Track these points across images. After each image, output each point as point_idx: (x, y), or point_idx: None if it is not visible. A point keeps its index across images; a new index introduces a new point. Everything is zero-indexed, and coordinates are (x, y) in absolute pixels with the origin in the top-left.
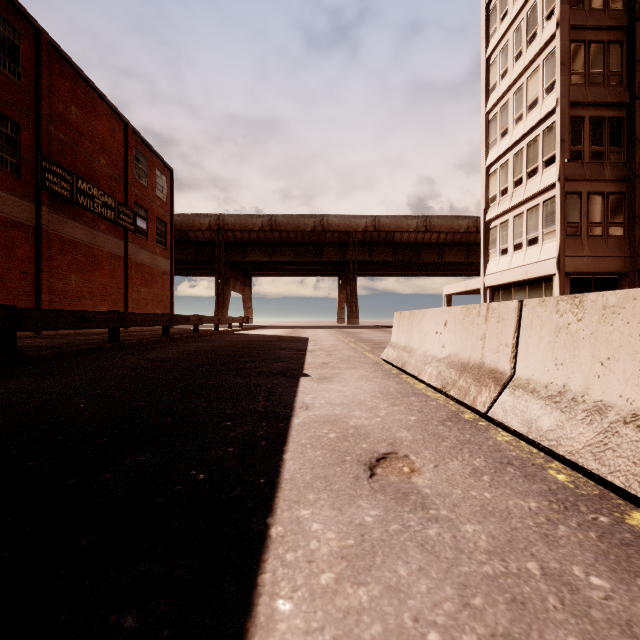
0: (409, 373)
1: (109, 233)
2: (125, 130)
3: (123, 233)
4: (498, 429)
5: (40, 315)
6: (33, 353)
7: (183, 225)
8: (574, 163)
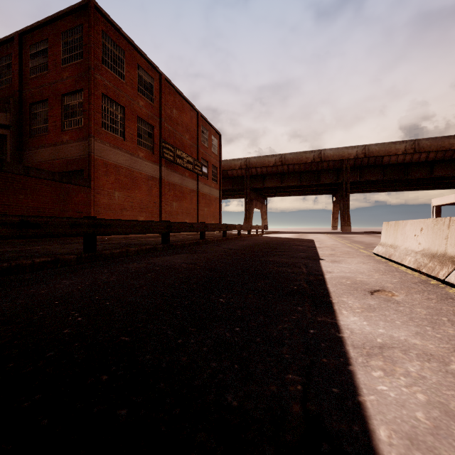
0: (394, 261)
1: (189, 177)
2: (197, 116)
3: (196, 177)
4: (452, 288)
5: (177, 225)
6: (175, 243)
7: (224, 167)
8: None
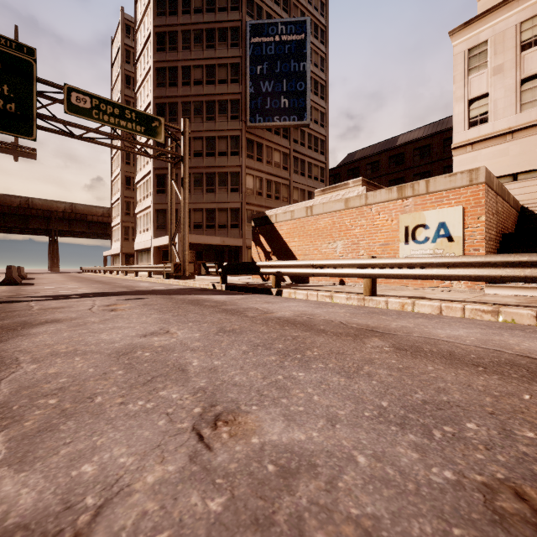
0: None
1: None
2: None
3: None
4: None
5: None
6: None
7: None
8: (127, 216)
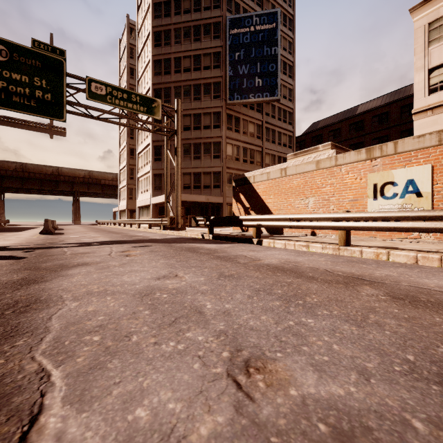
0: None
1: None
2: None
3: None
4: None
5: None
6: None
7: None
8: (131, 180)
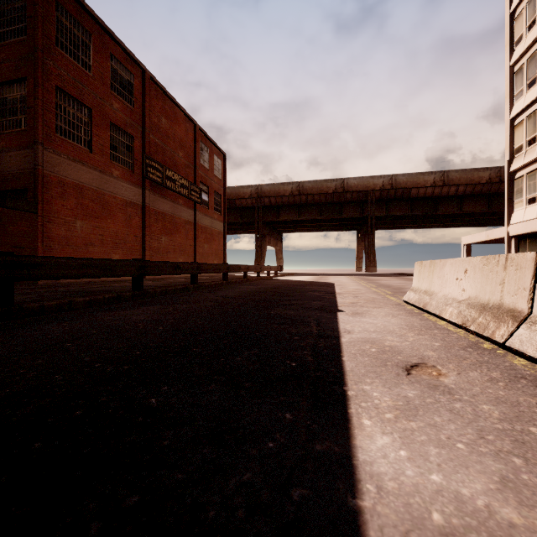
0: (430, 312)
1: (184, 206)
2: (194, 129)
3: (193, 205)
4: (515, 356)
5: (155, 265)
6: (152, 290)
7: (231, 195)
8: None
